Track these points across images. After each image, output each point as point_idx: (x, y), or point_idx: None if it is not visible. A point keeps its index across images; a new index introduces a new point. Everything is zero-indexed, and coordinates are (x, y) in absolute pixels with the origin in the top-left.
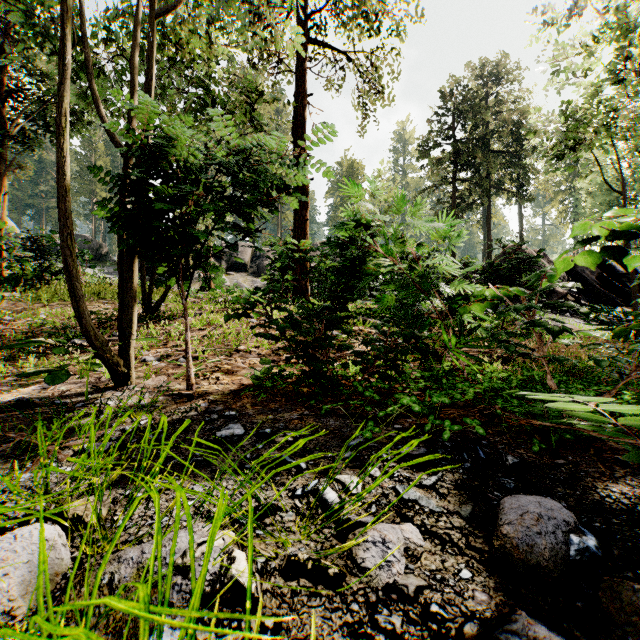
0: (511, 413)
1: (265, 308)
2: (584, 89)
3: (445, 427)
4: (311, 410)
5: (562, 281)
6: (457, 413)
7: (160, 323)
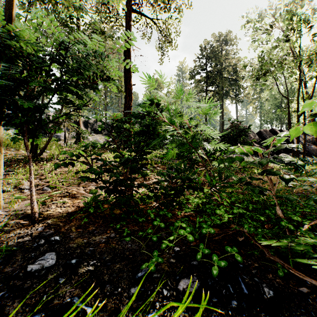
0: (262, 246)
1: (86, 159)
2: (266, 49)
3: (213, 262)
4: (117, 232)
5: (257, 141)
6: (218, 237)
7: (42, 163)
